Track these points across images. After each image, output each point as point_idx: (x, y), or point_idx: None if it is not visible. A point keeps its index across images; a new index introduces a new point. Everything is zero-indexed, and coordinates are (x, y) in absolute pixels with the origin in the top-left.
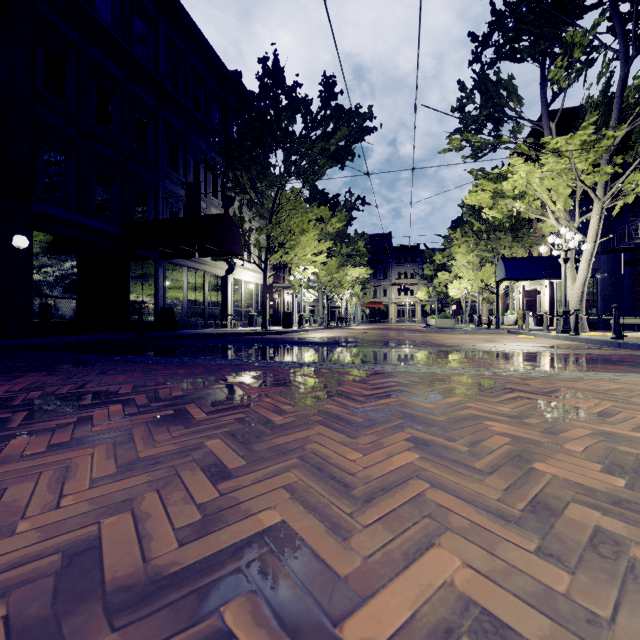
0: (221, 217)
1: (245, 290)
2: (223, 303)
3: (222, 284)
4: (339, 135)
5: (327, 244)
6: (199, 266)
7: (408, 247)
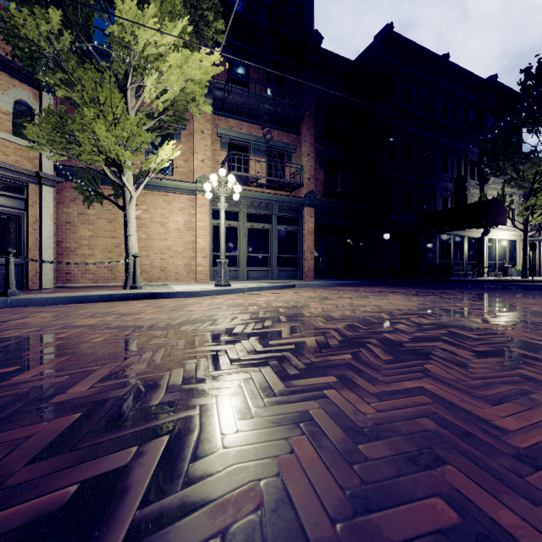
0: (491, 202)
1: (498, 246)
2: (479, 258)
3: (478, 244)
4: None
5: None
6: (461, 233)
7: None
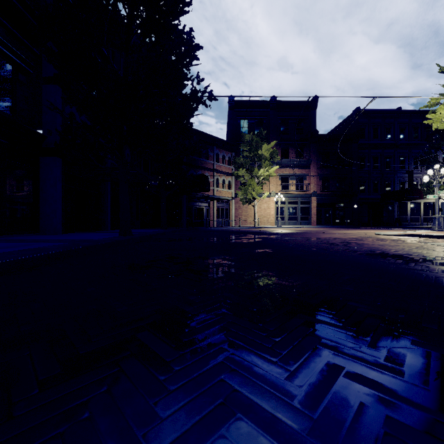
0: (409, 189)
1: None
2: (433, 214)
3: (433, 206)
4: None
5: None
6: (416, 201)
7: None
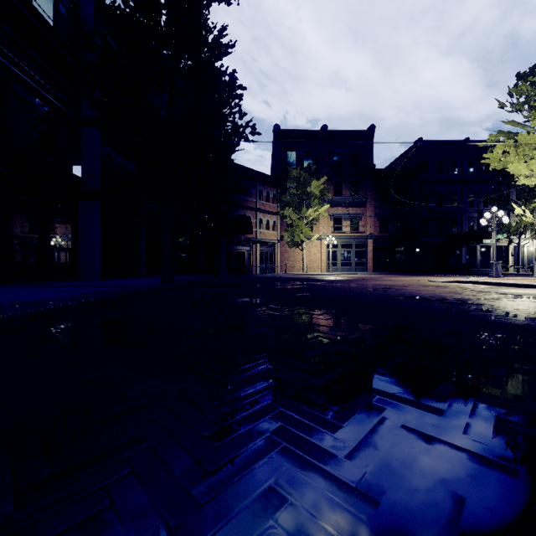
0: (477, 231)
1: (528, 251)
2: (506, 259)
3: (505, 250)
4: None
5: None
6: (486, 244)
7: None
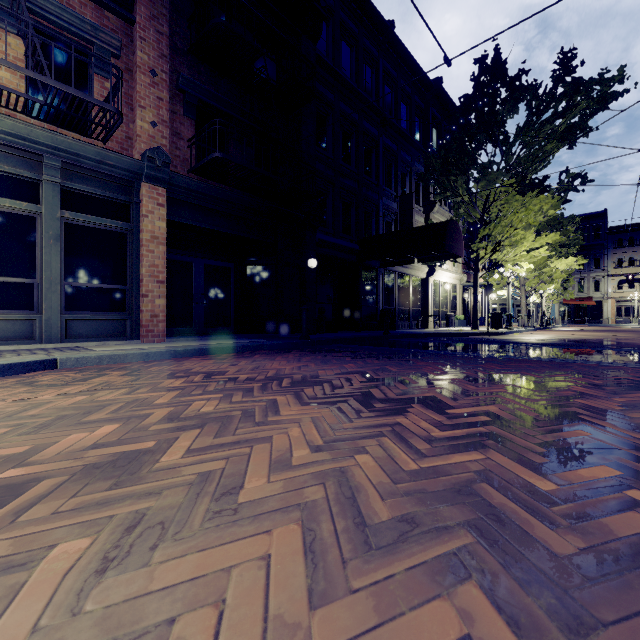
0: (449, 224)
1: (441, 291)
2: (423, 304)
3: (422, 286)
4: (573, 112)
5: (552, 236)
6: (406, 271)
7: (635, 225)
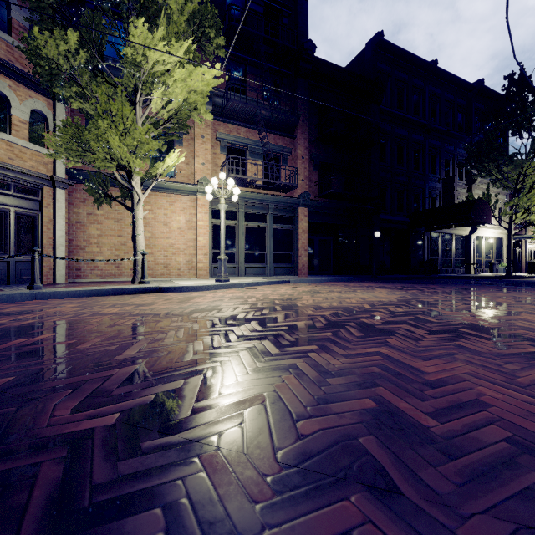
0: (476, 202)
1: (485, 244)
2: (466, 255)
3: (465, 241)
4: None
5: None
6: (449, 231)
7: None
